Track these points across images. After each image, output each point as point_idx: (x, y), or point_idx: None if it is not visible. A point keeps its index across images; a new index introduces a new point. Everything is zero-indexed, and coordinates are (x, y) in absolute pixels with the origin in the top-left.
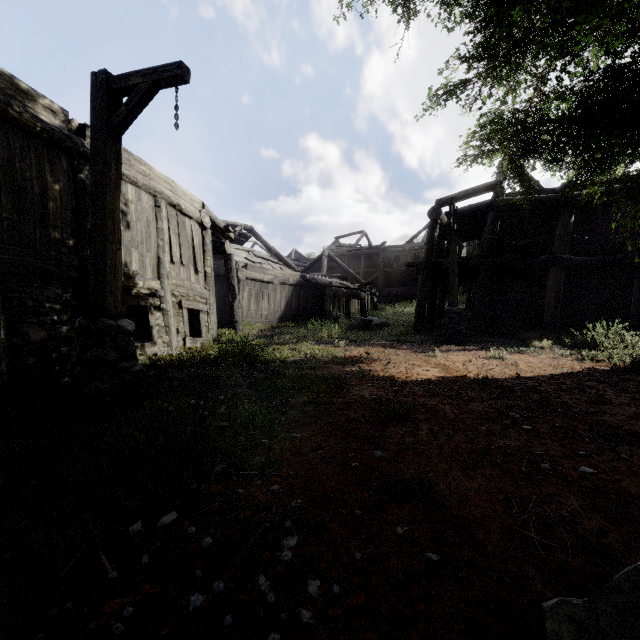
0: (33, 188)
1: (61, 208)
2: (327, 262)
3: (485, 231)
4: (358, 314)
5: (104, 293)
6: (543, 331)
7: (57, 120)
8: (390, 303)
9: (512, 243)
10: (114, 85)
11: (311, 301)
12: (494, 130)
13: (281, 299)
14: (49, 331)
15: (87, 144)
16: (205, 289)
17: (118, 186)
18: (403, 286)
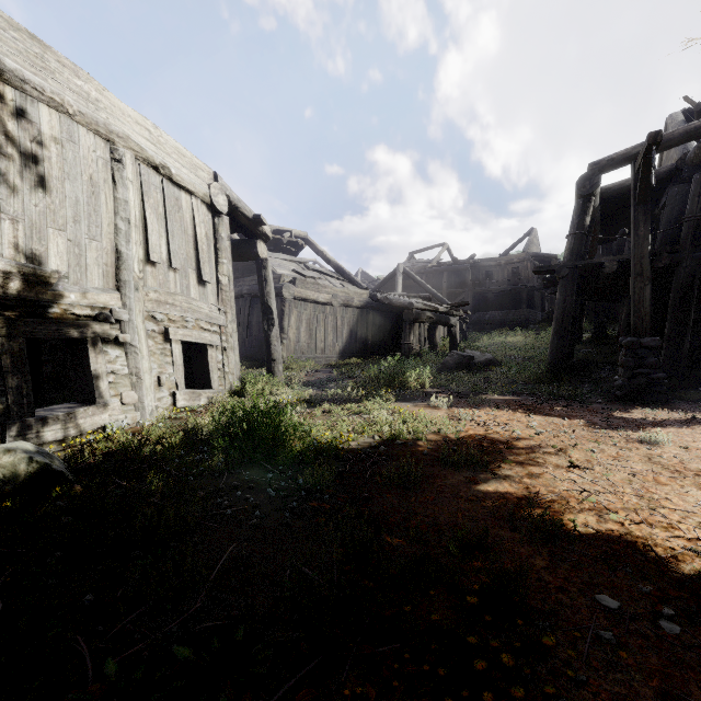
0: None
1: None
2: (402, 280)
3: (668, 214)
4: (444, 346)
5: None
6: None
7: None
8: (482, 331)
9: None
10: None
11: (383, 329)
12: None
13: (342, 326)
14: None
15: None
16: (218, 310)
17: None
18: (497, 310)
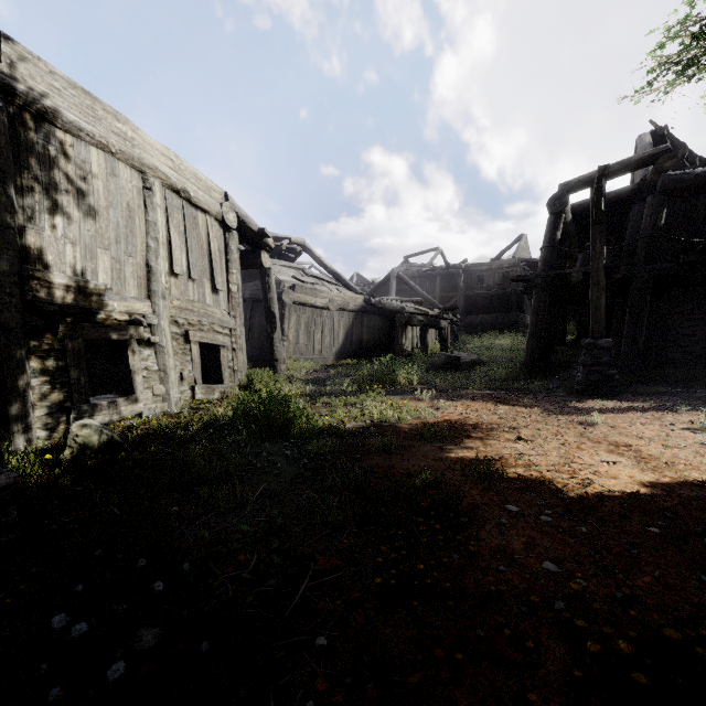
0: None
1: None
2: (396, 284)
3: (630, 229)
4: (436, 348)
5: None
6: None
7: None
8: (473, 334)
9: (687, 241)
10: None
11: (377, 332)
12: None
13: (339, 329)
14: None
15: (3, 66)
16: (229, 315)
17: None
18: (489, 313)
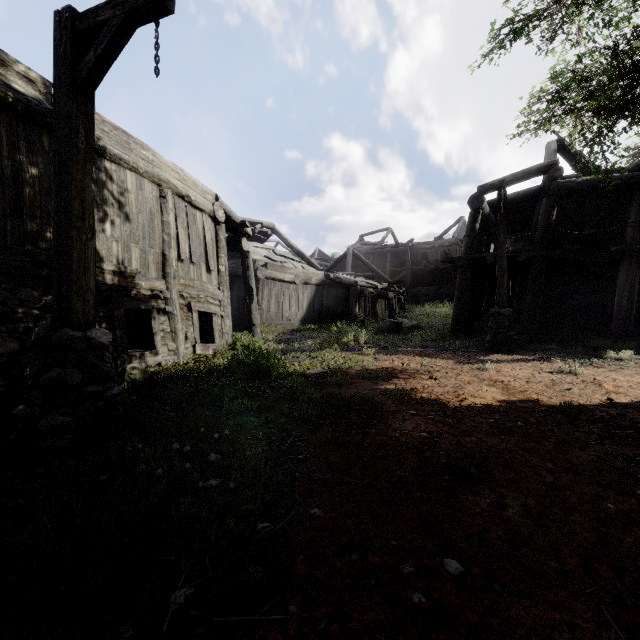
0: (3, 170)
1: (40, 195)
2: (352, 260)
3: (535, 221)
4: (385, 315)
5: (68, 295)
6: (613, 337)
7: (37, 91)
8: (418, 303)
9: (572, 233)
10: (81, 25)
11: (335, 302)
12: (575, 80)
13: (303, 300)
14: (22, 341)
15: None
16: (218, 290)
17: (89, 158)
18: (432, 285)
